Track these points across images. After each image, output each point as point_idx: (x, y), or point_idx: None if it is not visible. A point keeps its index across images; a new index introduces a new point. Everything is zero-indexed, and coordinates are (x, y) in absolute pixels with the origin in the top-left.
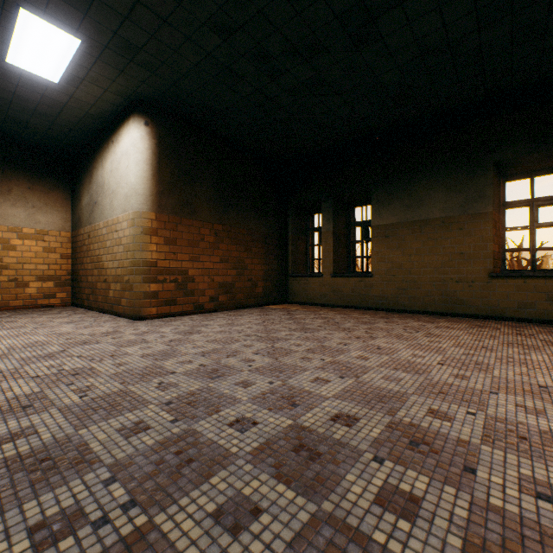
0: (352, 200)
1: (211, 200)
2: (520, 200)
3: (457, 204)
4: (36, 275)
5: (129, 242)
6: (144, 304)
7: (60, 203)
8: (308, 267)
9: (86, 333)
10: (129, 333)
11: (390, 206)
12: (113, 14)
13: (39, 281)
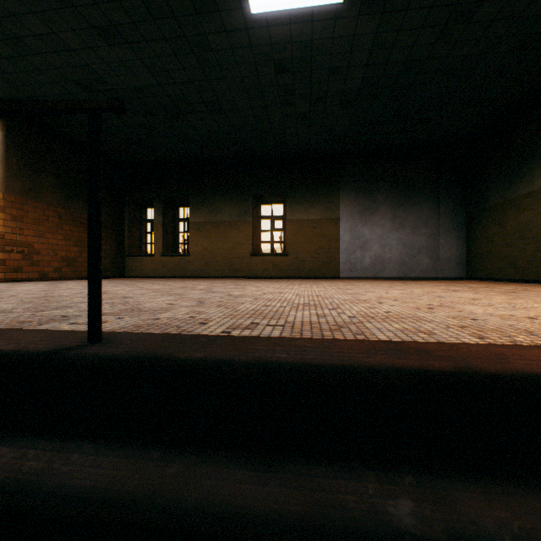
0: (178, 203)
1: (55, 188)
2: (267, 216)
3: (237, 214)
4: None
5: None
6: None
7: None
8: (143, 250)
9: None
10: None
11: (202, 211)
12: None
13: None
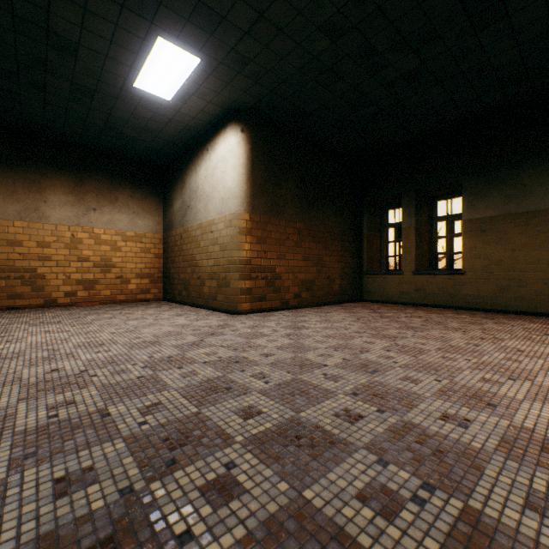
0: (436, 194)
1: (294, 200)
2: None
3: None
4: (136, 272)
5: (225, 242)
6: (240, 300)
7: (153, 208)
8: (383, 264)
9: (203, 326)
10: (240, 326)
11: (488, 198)
12: (235, 31)
13: (138, 278)
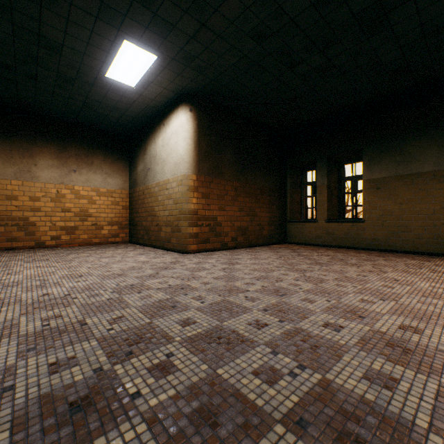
0: (343, 159)
1: (232, 164)
2: None
3: None
4: (108, 221)
5: (177, 197)
6: (189, 242)
7: (121, 170)
8: (302, 214)
9: (159, 262)
10: (188, 262)
11: (382, 163)
12: (184, 36)
13: (109, 225)
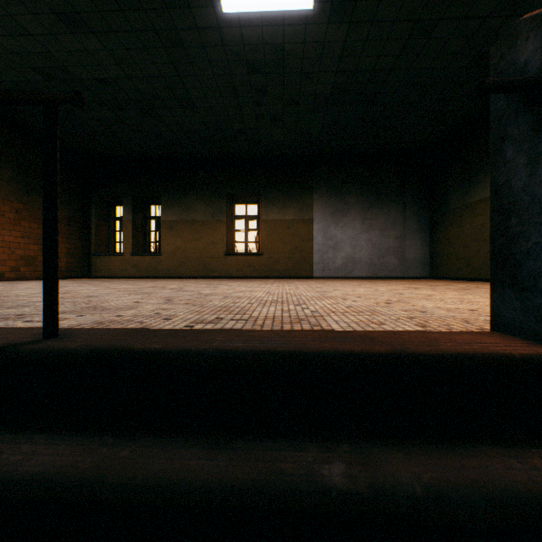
0: (149, 200)
1: (12, 181)
2: (241, 216)
3: (211, 213)
4: None
5: None
6: None
7: None
8: (111, 248)
9: None
10: None
11: (174, 209)
12: None
13: None
